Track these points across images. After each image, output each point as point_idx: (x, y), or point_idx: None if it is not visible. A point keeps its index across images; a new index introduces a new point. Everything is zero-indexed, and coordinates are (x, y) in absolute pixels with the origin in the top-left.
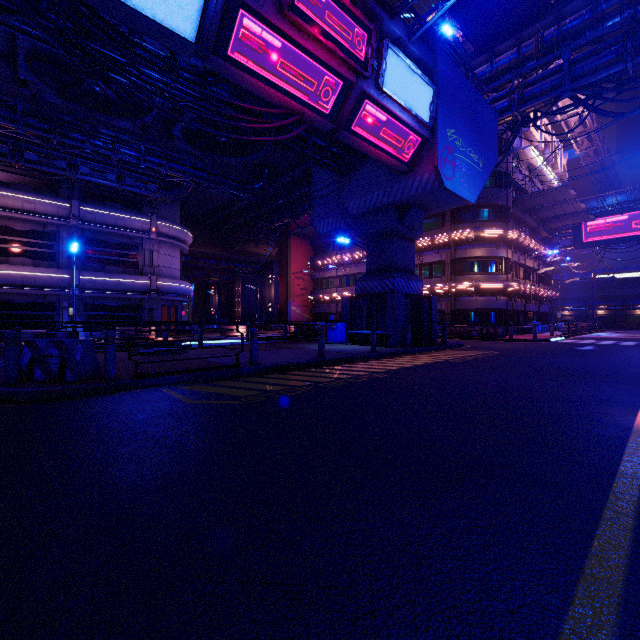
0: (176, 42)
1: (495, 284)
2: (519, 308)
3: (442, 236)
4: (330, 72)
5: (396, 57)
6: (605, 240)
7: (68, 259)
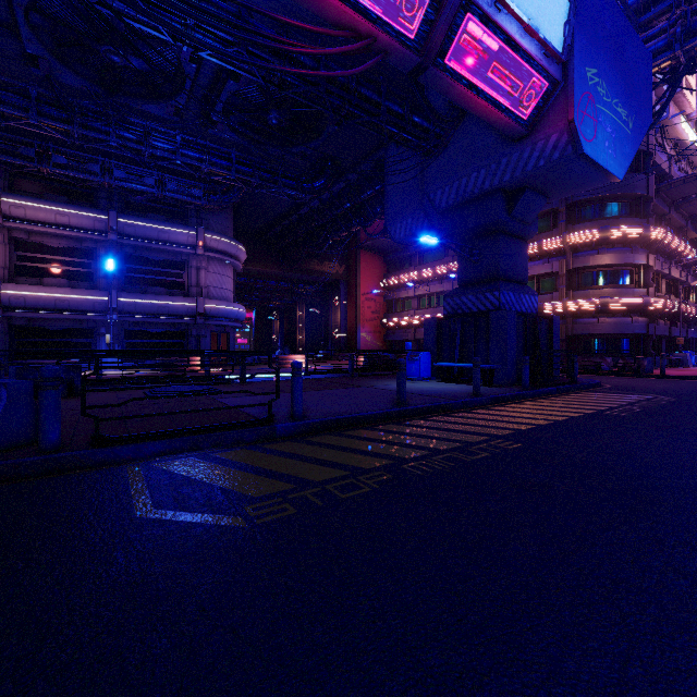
0: None
1: (631, 300)
2: (662, 333)
3: (554, 240)
4: None
5: None
6: None
7: (106, 279)
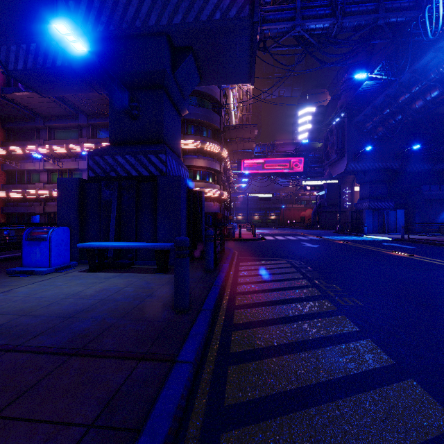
0: None
1: (215, 191)
2: None
3: None
4: None
5: None
6: (253, 173)
7: None
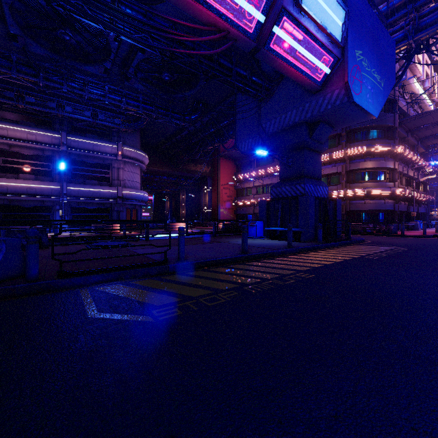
0: None
1: (384, 190)
2: (403, 209)
3: (338, 153)
4: None
5: None
6: None
7: (59, 175)
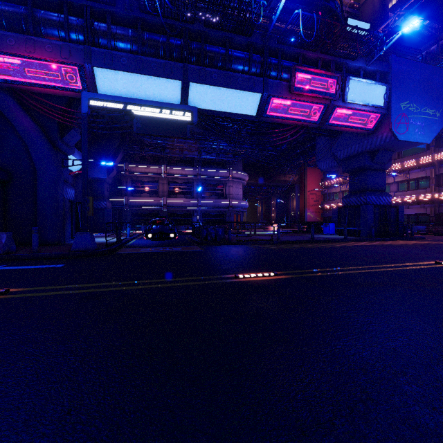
0: (249, 117)
1: None
2: None
3: (426, 158)
4: (315, 104)
5: (355, 81)
6: None
7: (196, 194)
